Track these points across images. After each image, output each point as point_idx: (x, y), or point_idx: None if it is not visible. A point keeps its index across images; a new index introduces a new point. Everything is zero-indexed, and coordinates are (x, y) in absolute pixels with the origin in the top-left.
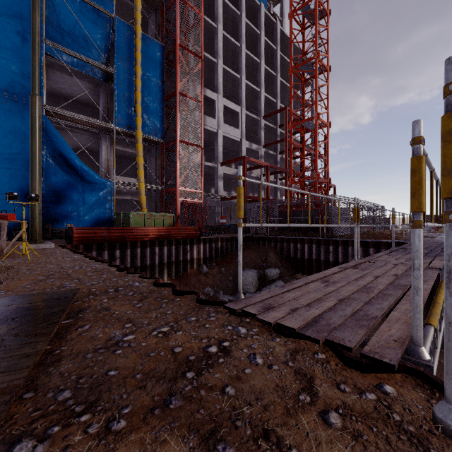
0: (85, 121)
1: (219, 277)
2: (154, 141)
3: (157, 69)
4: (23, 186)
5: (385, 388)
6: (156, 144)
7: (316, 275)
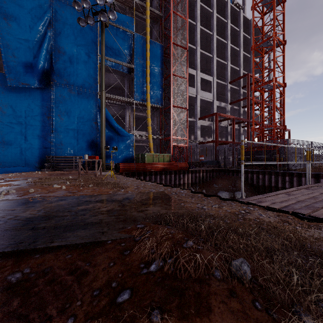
0: (118, 99)
1: None
2: (156, 107)
3: (159, 61)
4: (89, 140)
5: (319, 225)
6: (157, 109)
7: (281, 191)
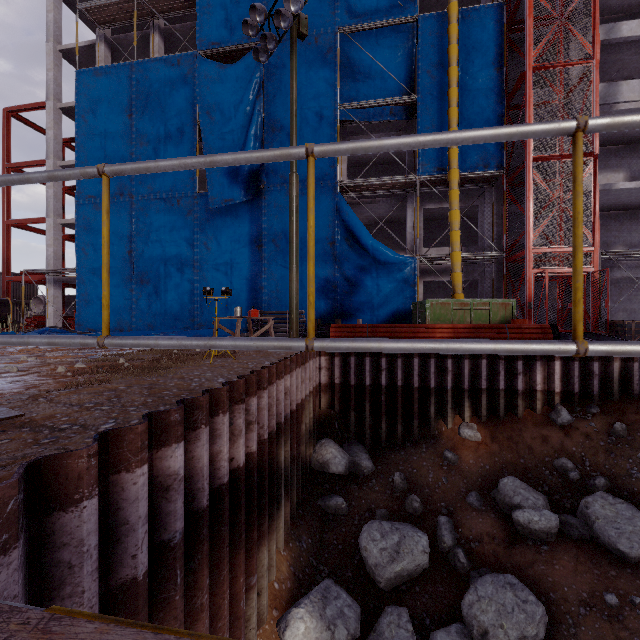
0: (382, 185)
1: (603, 445)
2: (486, 178)
3: (490, 52)
4: (320, 278)
5: None
6: (492, 181)
7: None
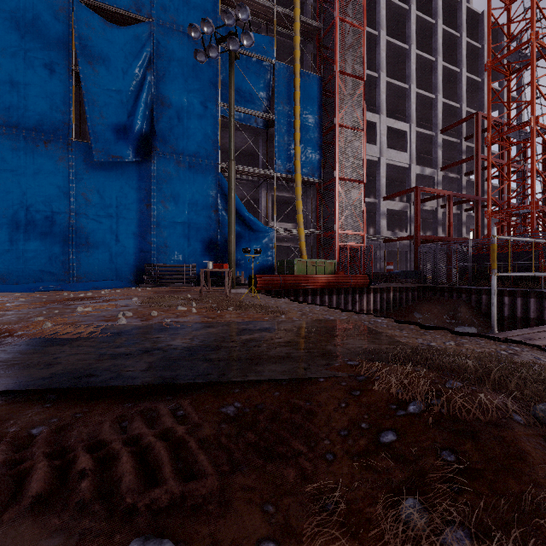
0: (249, 172)
1: None
2: (310, 182)
3: (315, 104)
4: (205, 238)
5: None
6: (312, 185)
7: None
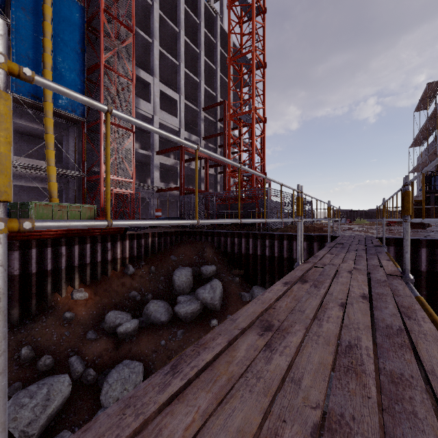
0: None
1: (148, 279)
2: (72, 119)
3: (76, 33)
4: None
5: None
6: (75, 123)
7: (251, 306)
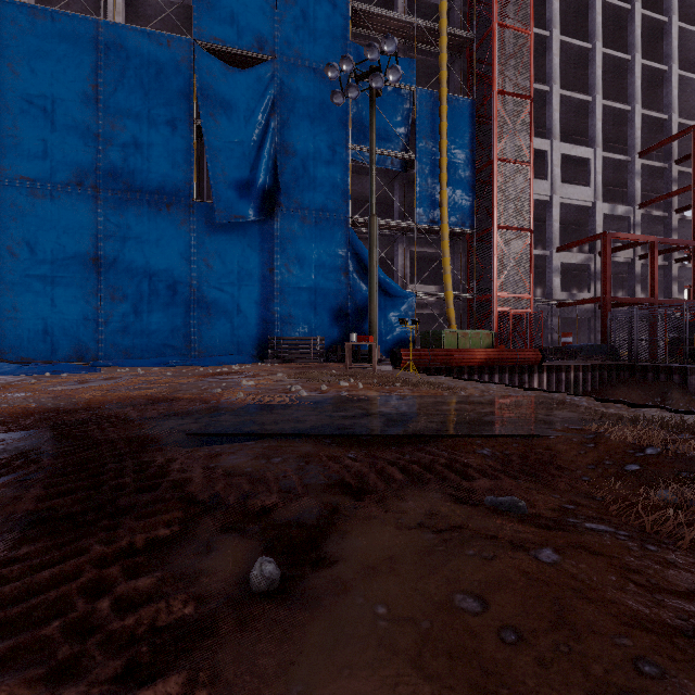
0: (383, 225)
1: None
2: (459, 233)
3: (466, 135)
4: (334, 306)
5: None
6: (461, 236)
7: None
